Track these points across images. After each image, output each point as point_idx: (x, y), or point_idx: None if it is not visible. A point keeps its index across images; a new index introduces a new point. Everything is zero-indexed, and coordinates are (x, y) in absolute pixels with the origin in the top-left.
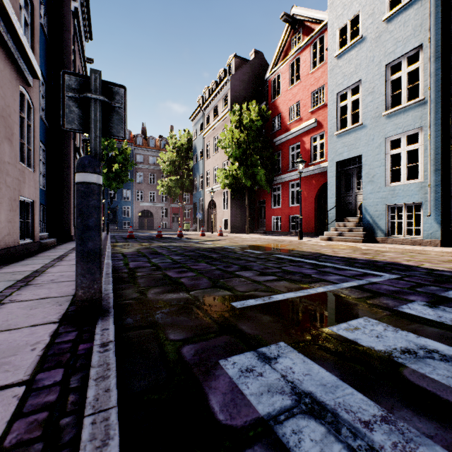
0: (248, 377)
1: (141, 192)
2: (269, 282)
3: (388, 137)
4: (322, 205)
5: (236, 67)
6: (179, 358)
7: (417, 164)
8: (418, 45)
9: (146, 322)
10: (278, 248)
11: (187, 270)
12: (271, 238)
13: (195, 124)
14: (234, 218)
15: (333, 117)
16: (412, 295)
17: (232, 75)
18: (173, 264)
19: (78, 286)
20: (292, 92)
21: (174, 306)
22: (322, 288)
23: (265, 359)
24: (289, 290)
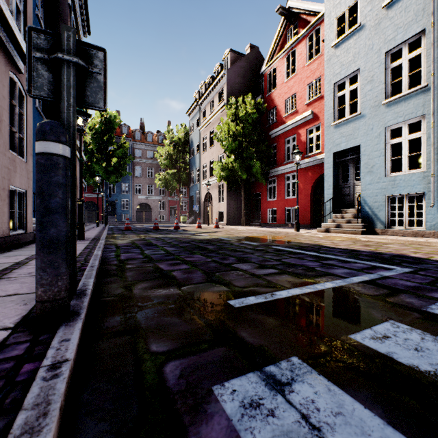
0: (254, 418)
1: (139, 186)
2: (270, 276)
3: (388, 126)
4: (318, 197)
5: (232, 61)
6: (158, 382)
7: (415, 156)
8: (420, 30)
9: (125, 326)
10: (275, 240)
11: (180, 262)
12: (267, 230)
13: (192, 119)
14: (230, 210)
15: (331, 107)
16: (437, 292)
17: (228, 70)
18: (166, 256)
19: (37, 283)
20: (287, 85)
21: (162, 304)
22: (330, 283)
23: (276, 384)
24: (294, 285)
